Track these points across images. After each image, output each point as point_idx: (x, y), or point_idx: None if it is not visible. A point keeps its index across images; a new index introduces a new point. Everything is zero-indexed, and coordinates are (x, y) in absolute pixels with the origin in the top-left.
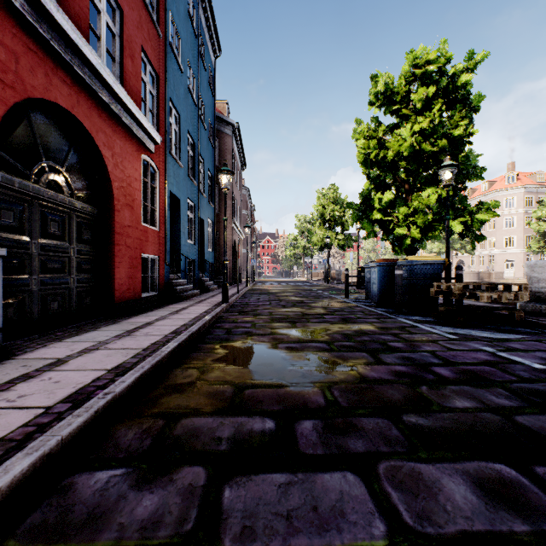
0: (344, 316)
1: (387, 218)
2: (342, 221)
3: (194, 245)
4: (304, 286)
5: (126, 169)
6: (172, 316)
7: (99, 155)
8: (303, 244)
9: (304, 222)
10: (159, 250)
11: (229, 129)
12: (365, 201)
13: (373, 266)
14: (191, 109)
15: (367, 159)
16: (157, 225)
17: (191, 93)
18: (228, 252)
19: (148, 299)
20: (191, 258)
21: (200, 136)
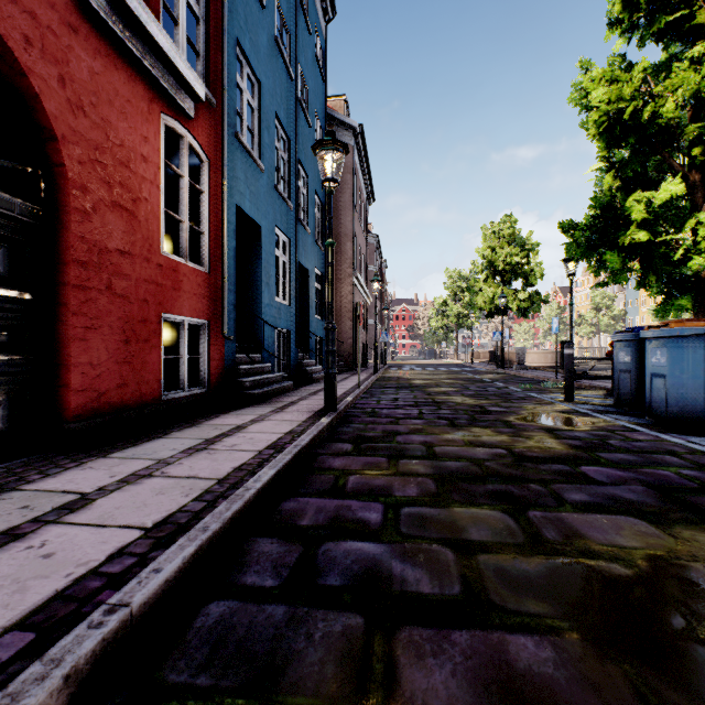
0: (646, 475)
1: (658, 242)
2: (525, 271)
3: (289, 306)
4: (466, 373)
5: (113, 127)
6: (179, 465)
7: (14, 66)
8: (456, 311)
9: (458, 279)
10: (209, 309)
11: (347, 135)
12: (604, 213)
13: (654, 337)
14: (282, 81)
15: (610, 128)
16: (205, 263)
17: (282, 52)
18: (346, 322)
19: (177, 405)
20: (283, 328)
21: (299, 134)
